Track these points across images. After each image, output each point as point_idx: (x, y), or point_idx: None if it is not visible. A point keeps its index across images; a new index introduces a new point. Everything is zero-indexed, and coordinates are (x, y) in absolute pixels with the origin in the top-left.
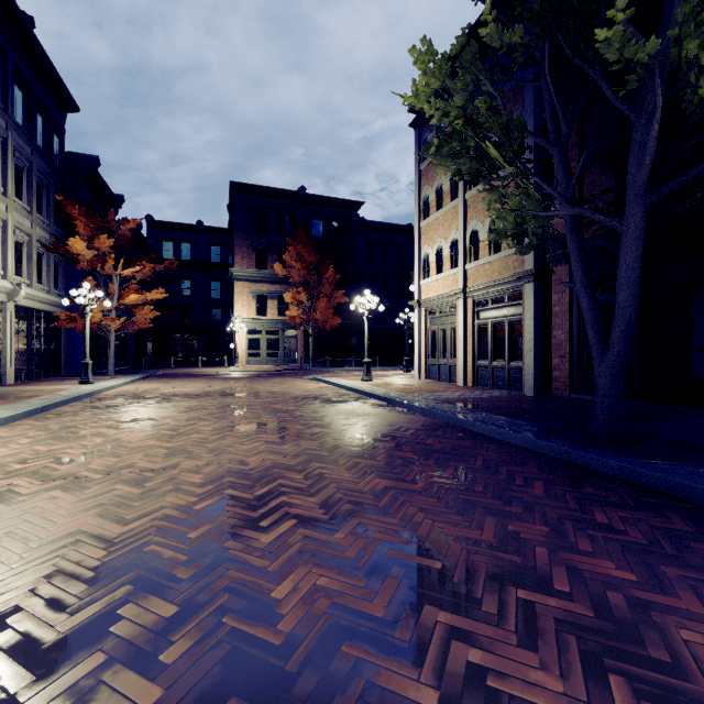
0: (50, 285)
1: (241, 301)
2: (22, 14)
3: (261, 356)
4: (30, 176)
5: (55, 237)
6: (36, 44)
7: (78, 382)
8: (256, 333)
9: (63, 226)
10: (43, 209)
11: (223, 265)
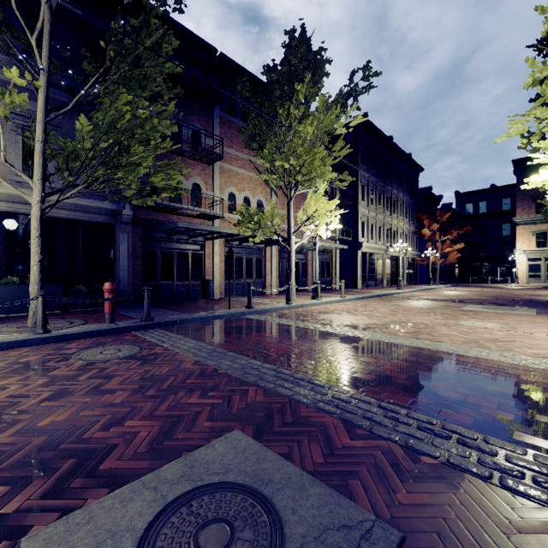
0: (414, 247)
1: (521, 239)
2: (408, 156)
3: (540, 277)
4: (408, 208)
5: (416, 228)
6: (411, 160)
7: (427, 285)
8: (536, 260)
9: (418, 221)
10: (412, 218)
11: (512, 211)
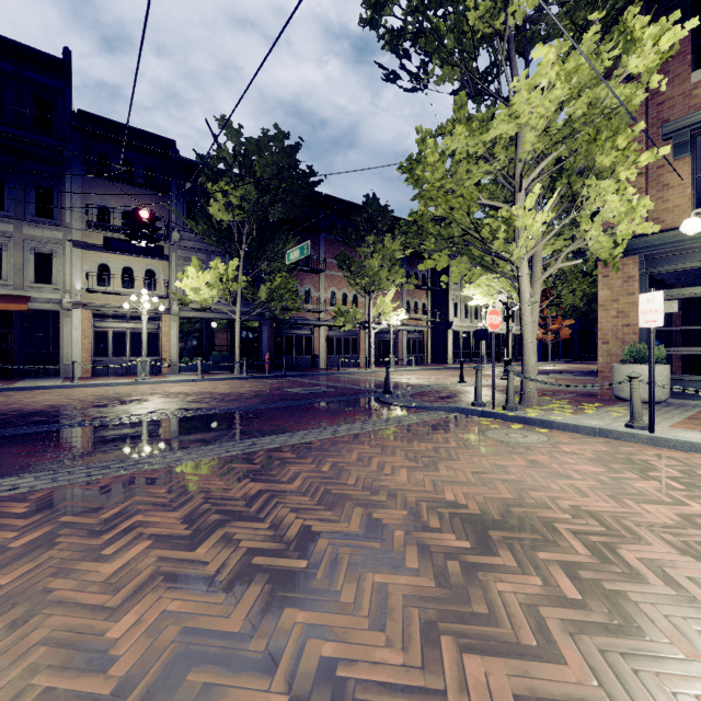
0: None
1: None
2: None
3: None
4: None
5: None
6: None
7: None
8: None
9: None
10: None
11: None
